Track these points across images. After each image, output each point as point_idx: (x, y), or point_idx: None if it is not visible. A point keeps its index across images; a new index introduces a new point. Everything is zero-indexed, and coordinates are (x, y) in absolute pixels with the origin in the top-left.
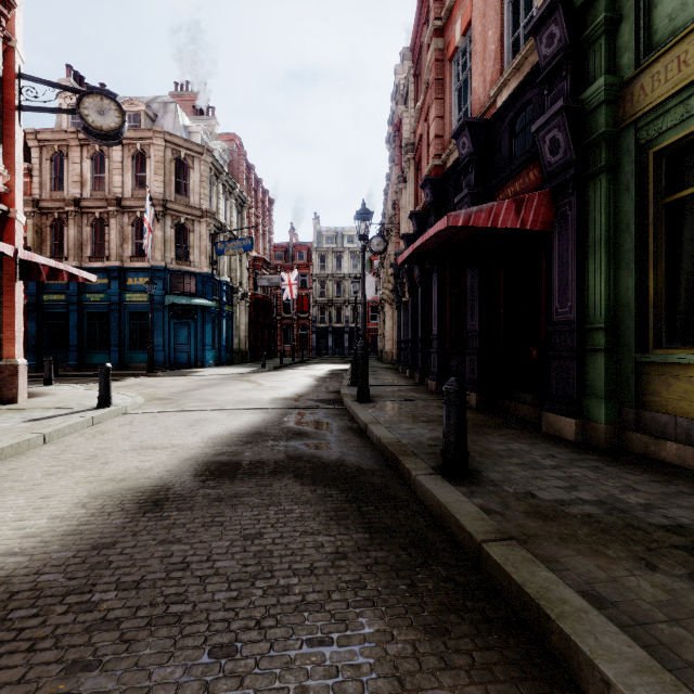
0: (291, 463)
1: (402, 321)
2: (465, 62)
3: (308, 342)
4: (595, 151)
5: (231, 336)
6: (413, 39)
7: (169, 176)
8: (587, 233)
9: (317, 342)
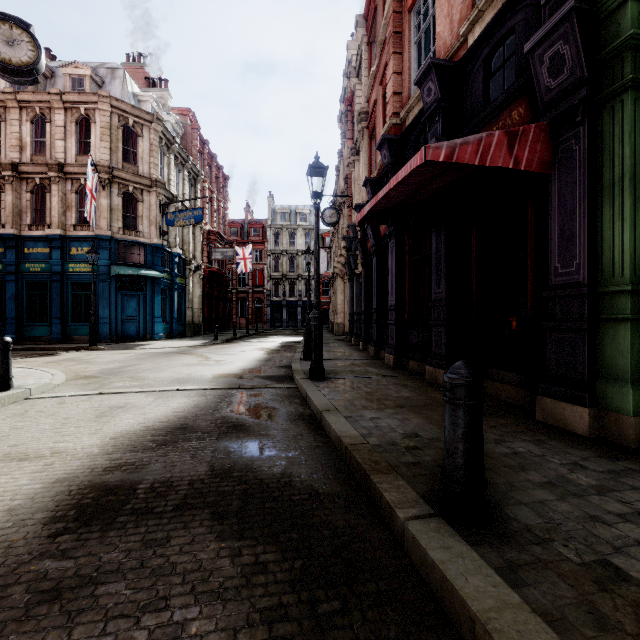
0: (212, 485)
1: (355, 293)
2: (426, 12)
3: (263, 315)
4: (615, 65)
5: (184, 309)
6: (367, 5)
7: (116, 143)
8: (600, 172)
9: (271, 315)
